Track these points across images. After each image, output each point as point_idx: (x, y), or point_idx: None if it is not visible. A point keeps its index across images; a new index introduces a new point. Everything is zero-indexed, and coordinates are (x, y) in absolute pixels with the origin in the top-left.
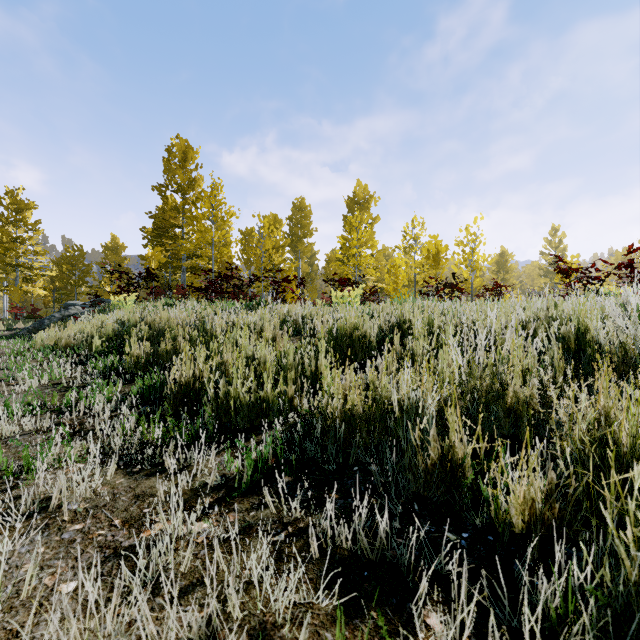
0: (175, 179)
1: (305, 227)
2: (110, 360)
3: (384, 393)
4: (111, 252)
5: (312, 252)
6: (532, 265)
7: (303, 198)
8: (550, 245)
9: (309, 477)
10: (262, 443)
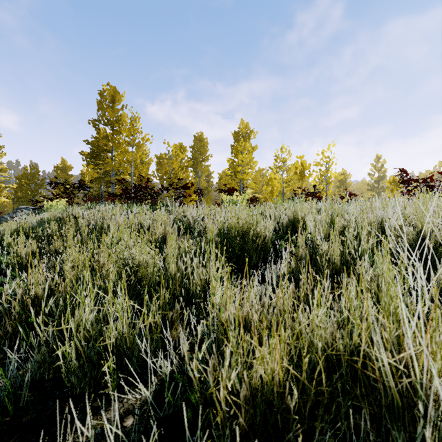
0: (106, 115)
1: (203, 153)
2: None
3: (314, 341)
4: (61, 171)
5: (208, 172)
6: (362, 183)
7: (202, 132)
8: (375, 168)
9: None
10: None
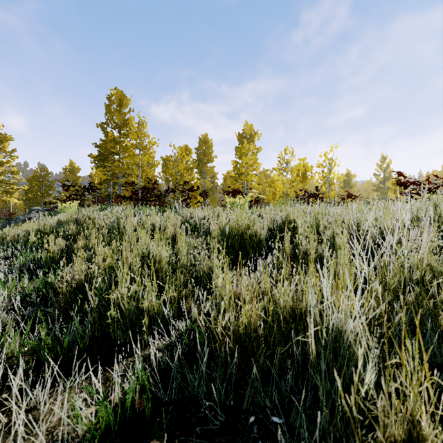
0: (113, 119)
1: (208, 155)
2: (32, 255)
3: (282, 304)
4: (69, 173)
5: (213, 173)
6: (367, 183)
7: (207, 134)
8: (380, 169)
9: (186, 441)
10: (136, 368)
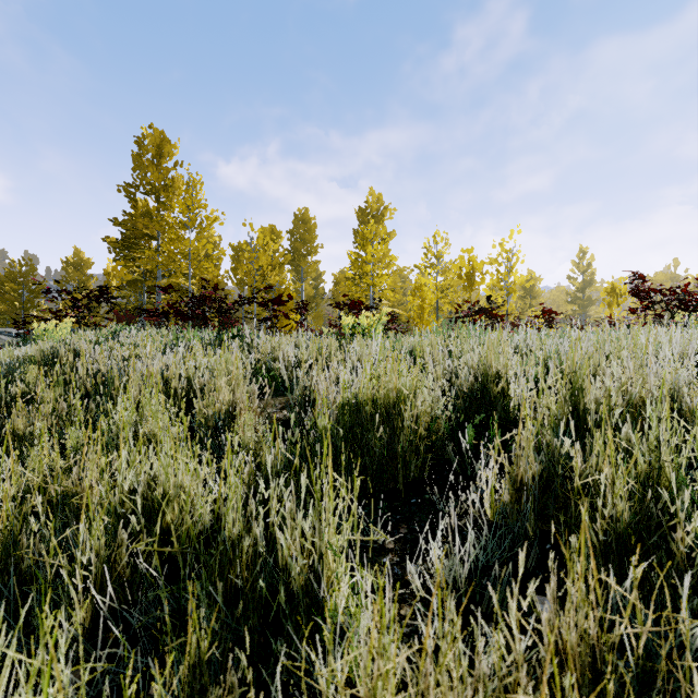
0: (147, 178)
1: (309, 243)
2: None
3: None
4: (74, 269)
5: (317, 273)
6: (557, 290)
7: (307, 209)
8: (578, 269)
9: None
10: None
